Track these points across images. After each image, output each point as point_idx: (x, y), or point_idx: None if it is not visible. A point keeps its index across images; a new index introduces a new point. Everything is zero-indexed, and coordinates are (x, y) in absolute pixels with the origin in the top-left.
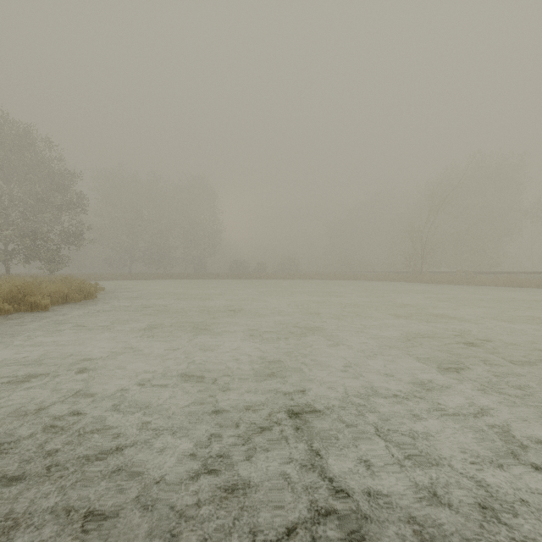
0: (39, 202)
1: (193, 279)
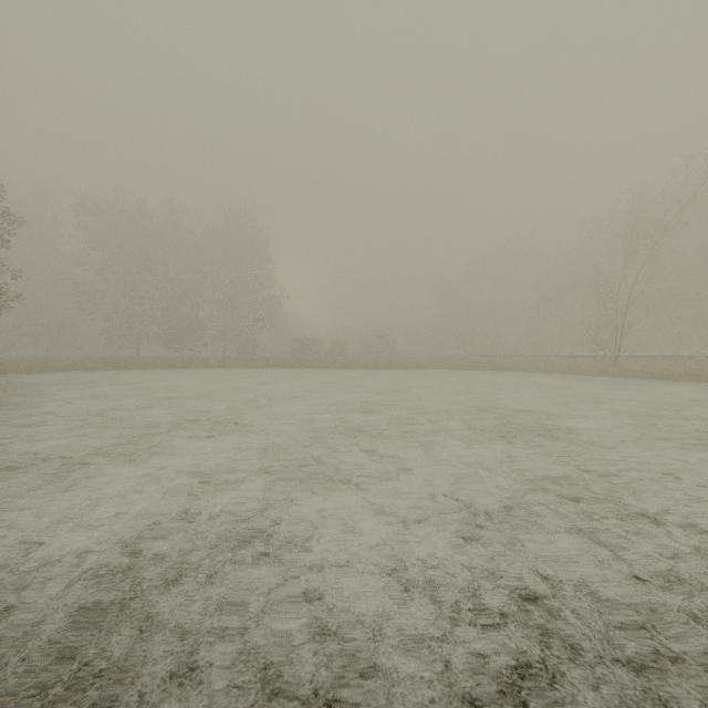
0: None
1: (226, 367)
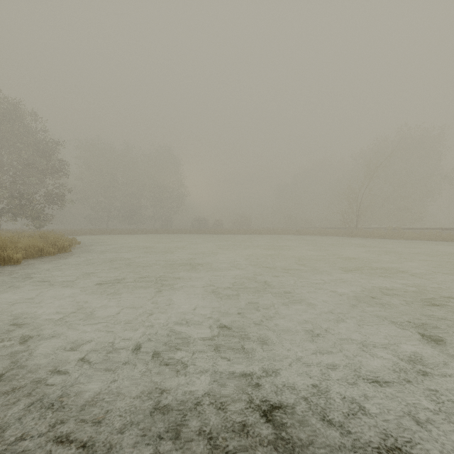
0: (25, 167)
1: (160, 233)
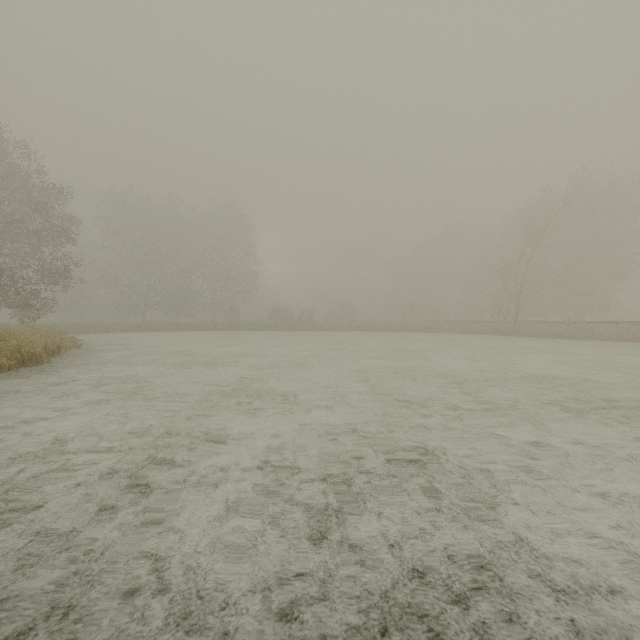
0: (7, 228)
1: (220, 330)
